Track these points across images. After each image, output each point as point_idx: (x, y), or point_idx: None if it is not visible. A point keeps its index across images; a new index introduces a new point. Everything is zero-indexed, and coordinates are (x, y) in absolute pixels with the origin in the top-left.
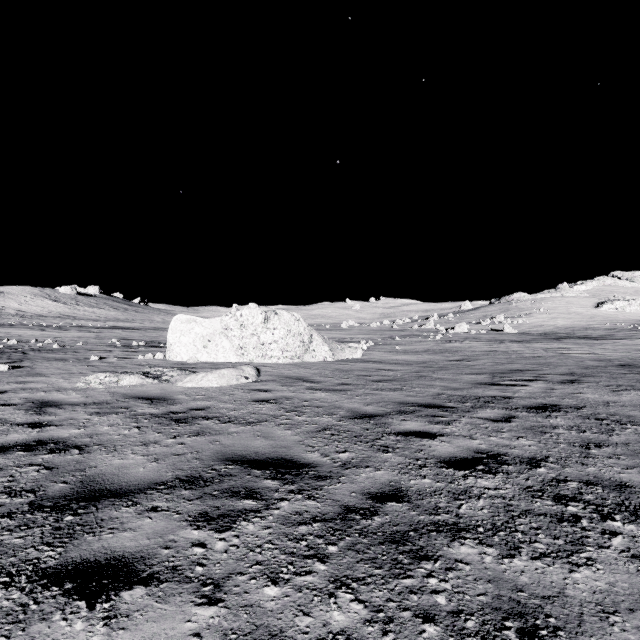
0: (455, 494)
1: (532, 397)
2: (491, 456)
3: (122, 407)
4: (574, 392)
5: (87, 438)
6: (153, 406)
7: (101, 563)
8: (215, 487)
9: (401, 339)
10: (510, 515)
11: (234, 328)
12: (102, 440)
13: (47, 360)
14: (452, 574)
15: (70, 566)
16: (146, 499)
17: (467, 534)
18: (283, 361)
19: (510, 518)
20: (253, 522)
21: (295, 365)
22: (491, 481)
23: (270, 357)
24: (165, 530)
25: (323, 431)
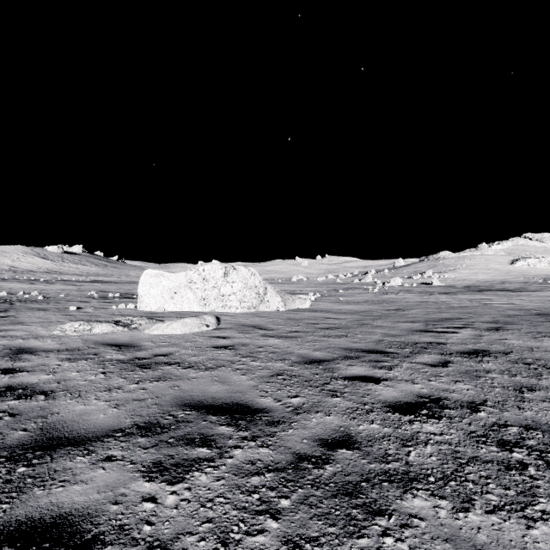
0: (403, 440)
1: (463, 343)
2: (433, 400)
3: (92, 353)
4: (500, 338)
5: (55, 384)
6: (121, 352)
7: (45, 522)
8: (171, 434)
9: (344, 291)
10: (458, 463)
11: (197, 281)
12: (68, 386)
13: (30, 310)
14: (408, 532)
15: (12, 526)
16: (102, 447)
17: (419, 484)
18: (241, 311)
19: (459, 466)
20: (206, 472)
21: (251, 314)
22: (436, 426)
23: (229, 307)
24: (117, 482)
25: (276, 376)
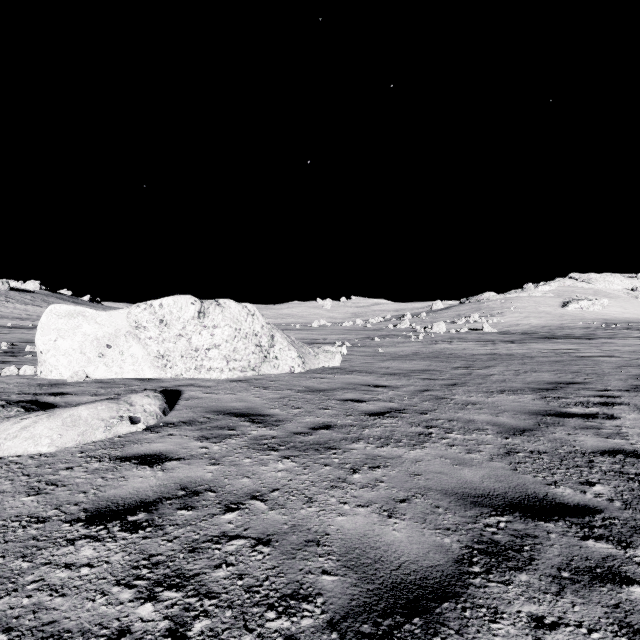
0: None
1: None
2: None
3: None
4: None
5: None
6: None
7: None
8: None
9: (381, 340)
10: None
11: (149, 326)
12: None
13: None
14: None
15: None
16: None
17: None
18: (229, 375)
19: None
20: None
21: (246, 382)
22: None
23: (208, 370)
24: None
25: None
